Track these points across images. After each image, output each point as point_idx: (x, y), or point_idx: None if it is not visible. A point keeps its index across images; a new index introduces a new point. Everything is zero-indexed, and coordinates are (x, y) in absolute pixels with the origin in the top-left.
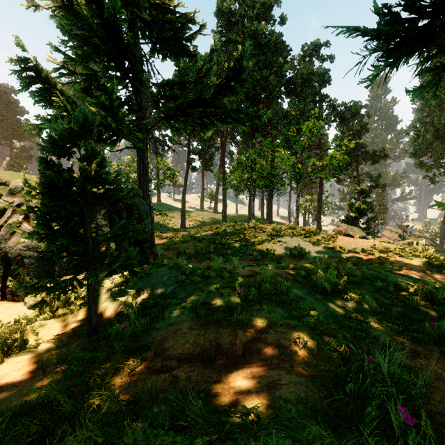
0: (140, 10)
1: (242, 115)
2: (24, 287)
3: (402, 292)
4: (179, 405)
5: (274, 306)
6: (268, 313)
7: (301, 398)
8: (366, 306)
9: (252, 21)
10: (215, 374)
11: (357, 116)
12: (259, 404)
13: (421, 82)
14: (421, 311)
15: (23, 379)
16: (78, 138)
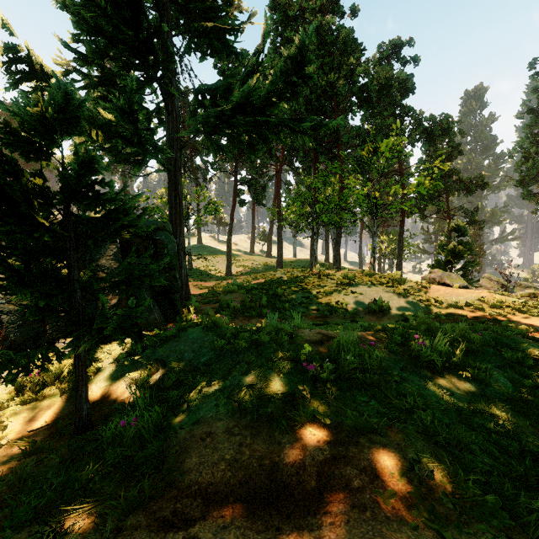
0: None
1: (304, 124)
2: None
3: None
4: None
5: (363, 394)
6: (353, 407)
7: None
8: (497, 389)
9: (315, 15)
10: (270, 536)
11: (450, 133)
12: None
13: (530, 90)
14: None
15: None
16: (57, 130)
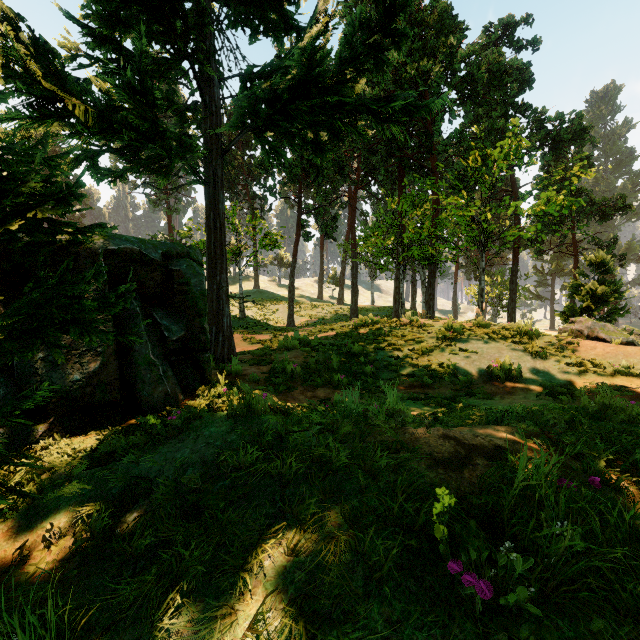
0: None
1: (394, 103)
2: None
3: None
4: None
5: None
6: None
7: None
8: None
9: None
10: None
11: (583, 136)
12: None
13: None
14: None
15: None
16: None
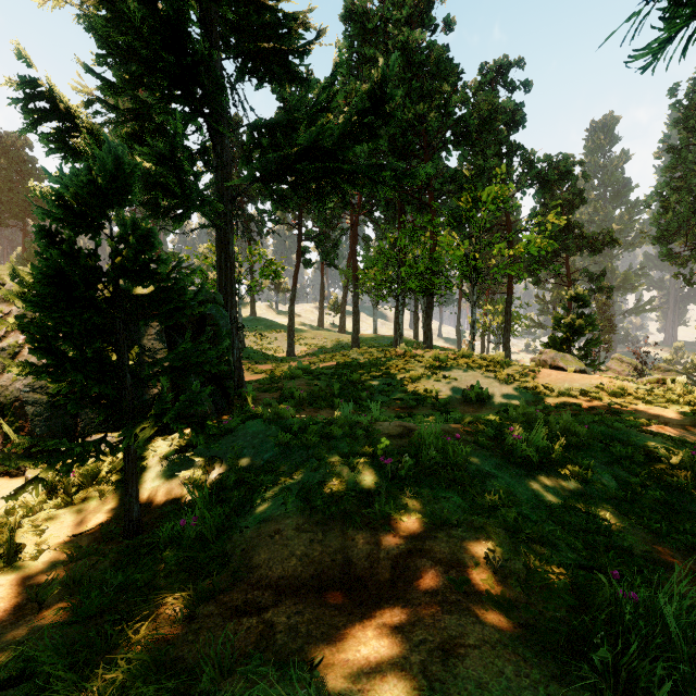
0: (220, 4)
1: (385, 173)
2: (7, 457)
3: (660, 464)
4: (272, 691)
5: (444, 489)
6: (433, 503)
7: (507, 677)
8: (600, 488)
9: (401, 28)
10: (343, 619)
11: (569, 177)
12: (427, 690)
13: (671, 123)
14: (693, 496)
15: (2, 619)
16: (107, 200)
